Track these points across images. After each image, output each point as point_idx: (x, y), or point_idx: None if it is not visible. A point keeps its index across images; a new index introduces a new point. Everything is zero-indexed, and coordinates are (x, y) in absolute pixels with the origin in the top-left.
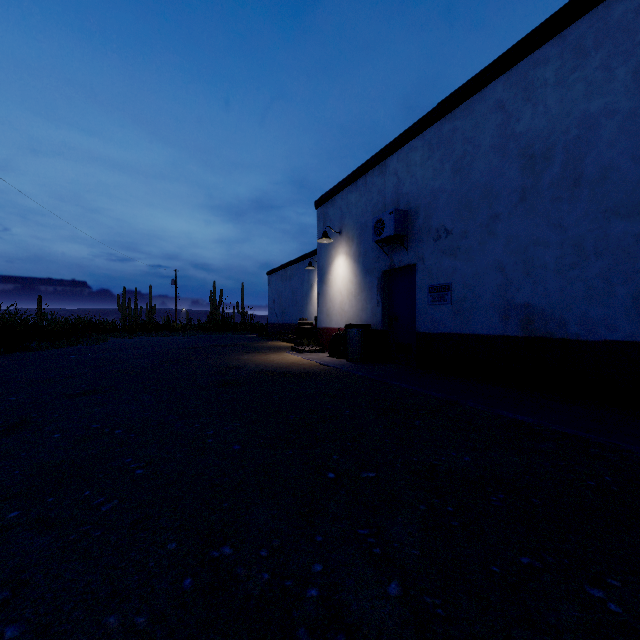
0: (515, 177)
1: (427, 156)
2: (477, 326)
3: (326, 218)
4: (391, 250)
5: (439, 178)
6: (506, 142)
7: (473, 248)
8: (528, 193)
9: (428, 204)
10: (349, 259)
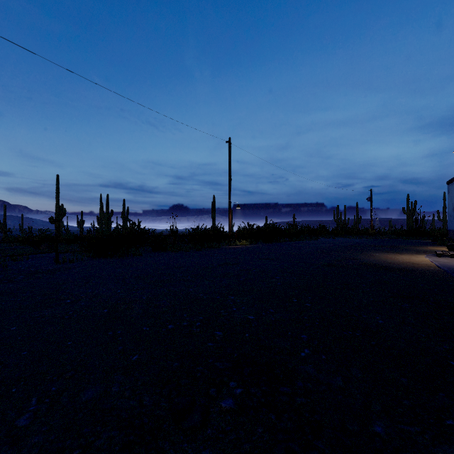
0: None
1: None
2: None
3: None
4: None
5: None
6: None
7: None
8: None
9: None
10: None
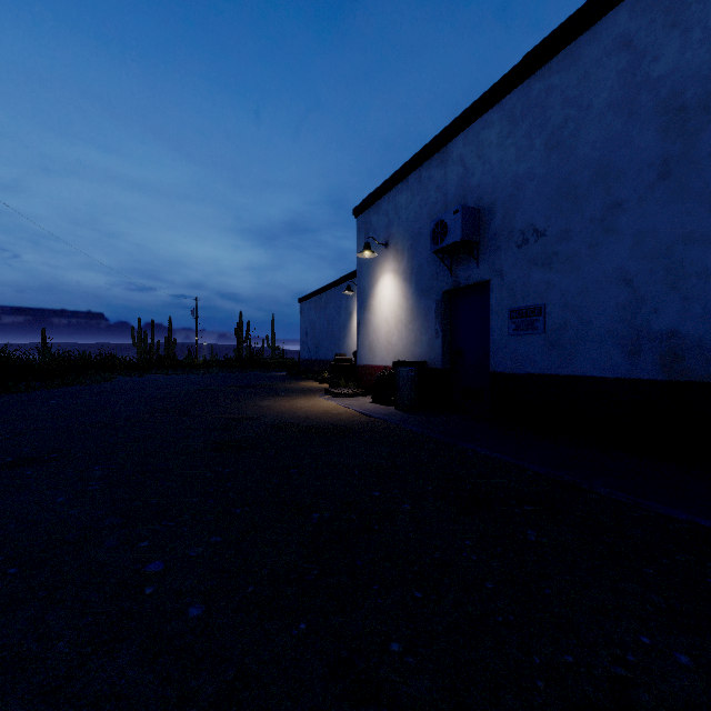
0: (651, 144)
1: (507, 132)
2: (586, 364)
3: (368, 228)
4: (455, 263)
5: (525, 160)
6: (635, 94)
7: (579, 253)
8: (674, 165)
9: (509, 197)
10: (398, 278)
